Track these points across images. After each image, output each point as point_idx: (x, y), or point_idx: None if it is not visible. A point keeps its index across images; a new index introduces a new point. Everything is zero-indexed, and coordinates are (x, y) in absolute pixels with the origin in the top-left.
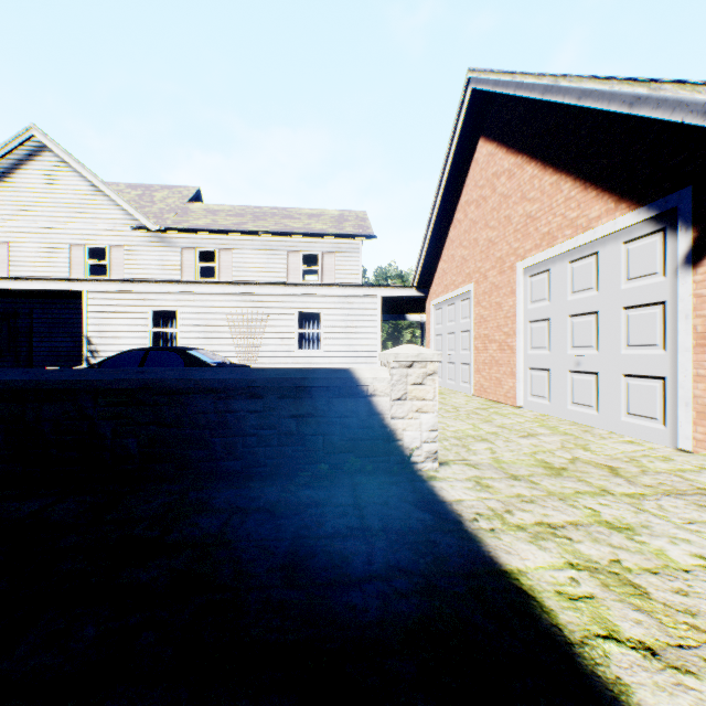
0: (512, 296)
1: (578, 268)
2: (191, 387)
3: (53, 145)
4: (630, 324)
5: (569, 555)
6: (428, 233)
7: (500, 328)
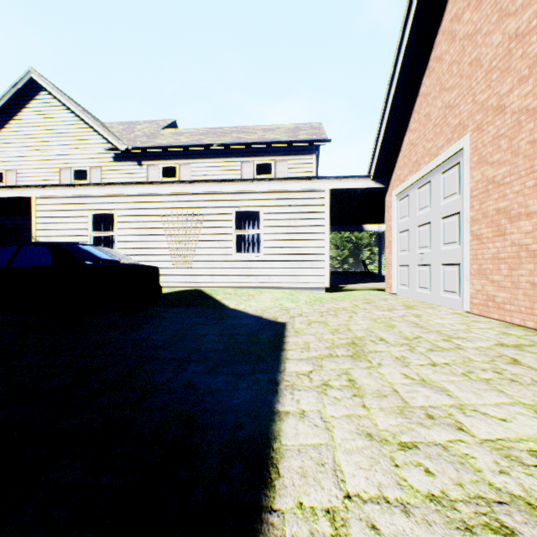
0: None
1: None
2: None
3: (46, 83)
4: None
5: None
6: (390, 95)
7: None
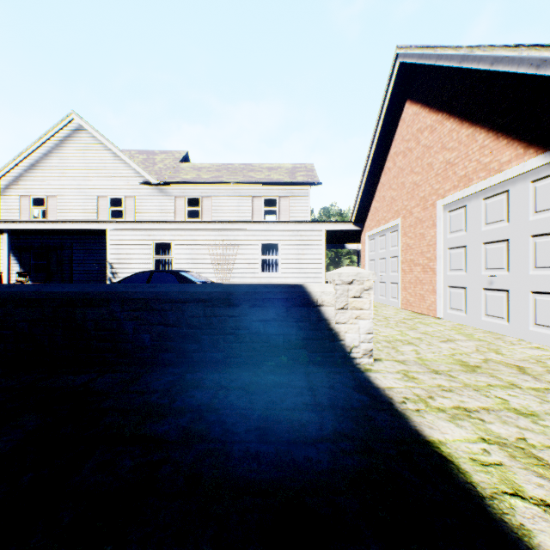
0: (433, 228)
1: (491, 204)
2: (187, 298)
3: (86, 125)
4: (537, 250)
5: (482, 432)
6: (363, 179)
7: (423, 254)
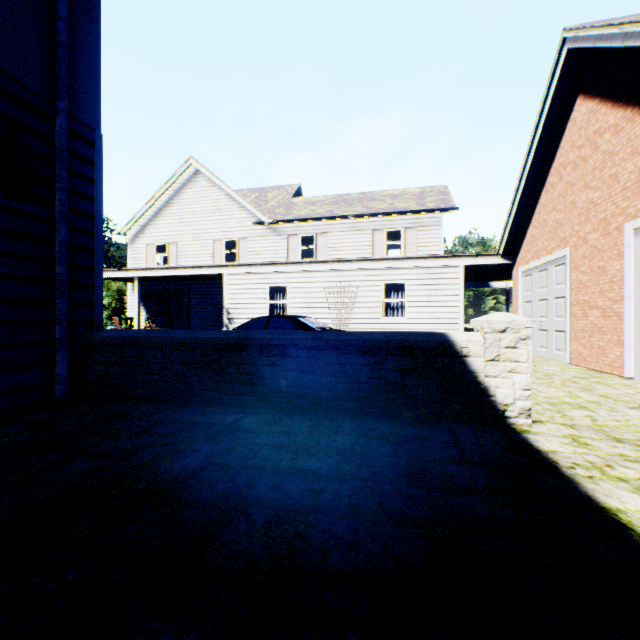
0: (619, 259)
1: None
2: (321, 345)
3: (203, 168)
4: None
5: None
6: (515, 200)
7: (603, 293)
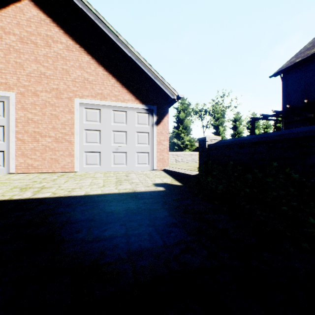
0: (71, 114)
1: (118, 114)
2: None
3: None
4: (139, 137)
5: None
6: None
7: (57, 129)
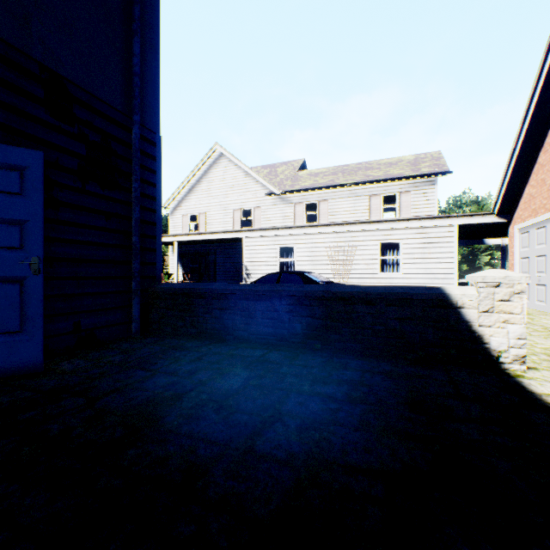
0: None
1: None
2: (330, 296)
3: (225, 152)
4: None
5: None
6: (511, 162)
7: None
